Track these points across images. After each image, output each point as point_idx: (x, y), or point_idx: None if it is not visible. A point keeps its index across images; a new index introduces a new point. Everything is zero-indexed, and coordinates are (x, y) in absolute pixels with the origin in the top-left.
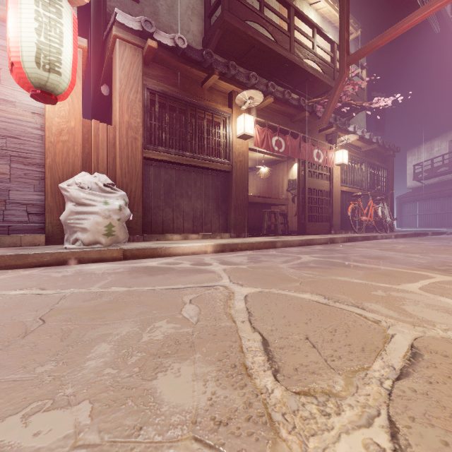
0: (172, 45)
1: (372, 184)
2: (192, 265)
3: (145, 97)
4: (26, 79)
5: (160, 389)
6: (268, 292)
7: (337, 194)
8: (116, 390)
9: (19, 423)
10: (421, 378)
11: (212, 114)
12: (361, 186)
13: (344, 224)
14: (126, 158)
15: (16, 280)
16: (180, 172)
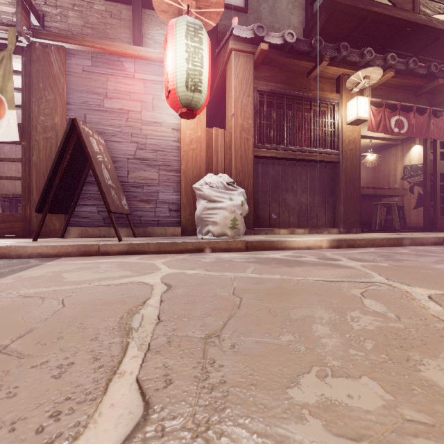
0: (281, 43)
1: None
2: (319, 259)
3: (255, 99)
4: (178, 101)
5: (441, 383)
6: None
7: None
8: (386, 373)
9: (321, 382)
10: None
11: (319, 104)
12: None
13: None
14: (240, 158)
15: (180, 262)
16: (285, 167)
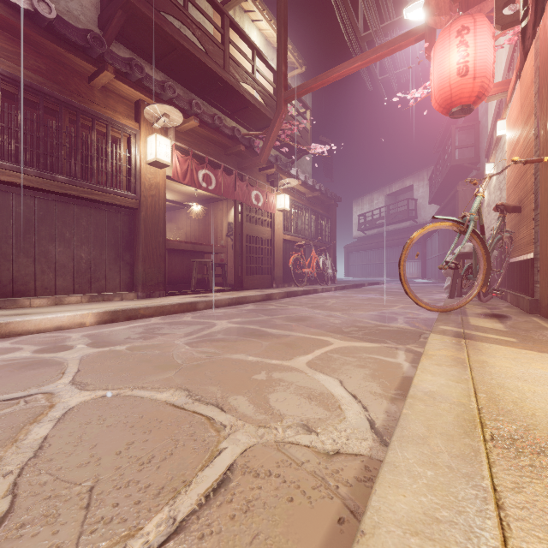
0: (28, 8)
1: (316, 234)
2: (35, 352)
3: None
4: None
5: None
6: (114, 396)
7: (279, 243)
8: None
9: None
10: (196, 532)
11: (107, 126)
12: (305, 235)
13: (287, 277)
14: None
15: None
16: (49, 204)
